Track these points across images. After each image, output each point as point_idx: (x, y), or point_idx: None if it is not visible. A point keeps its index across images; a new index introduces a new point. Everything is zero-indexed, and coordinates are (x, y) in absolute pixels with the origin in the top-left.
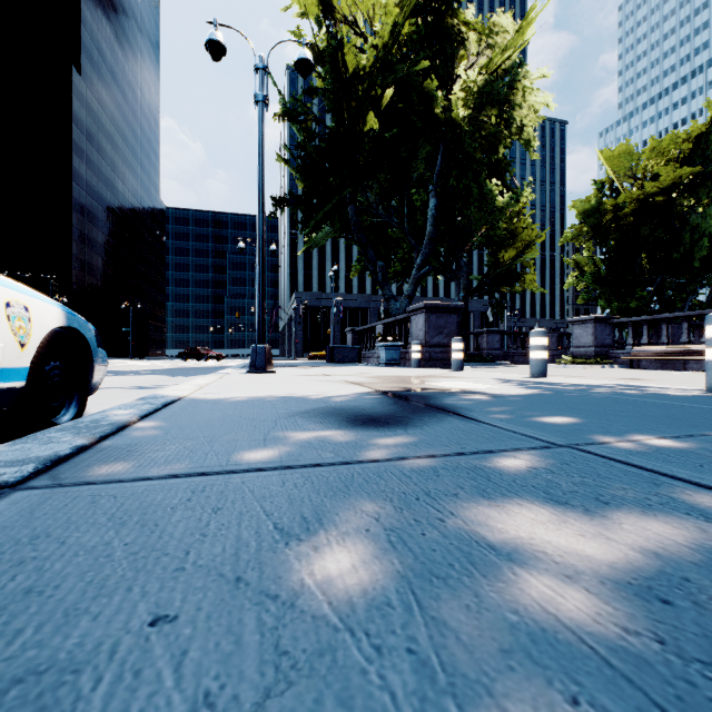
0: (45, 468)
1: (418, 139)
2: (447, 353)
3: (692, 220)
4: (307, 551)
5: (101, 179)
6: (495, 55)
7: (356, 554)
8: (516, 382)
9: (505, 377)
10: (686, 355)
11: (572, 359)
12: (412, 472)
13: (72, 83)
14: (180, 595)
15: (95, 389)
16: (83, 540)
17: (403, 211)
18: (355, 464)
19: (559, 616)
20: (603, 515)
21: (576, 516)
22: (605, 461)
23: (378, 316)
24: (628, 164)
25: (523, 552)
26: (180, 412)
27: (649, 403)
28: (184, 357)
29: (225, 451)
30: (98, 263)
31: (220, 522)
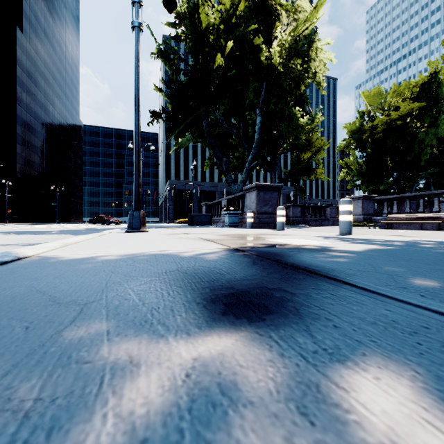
0: None
1: (249, 78)
2: (271, 218)
3: (419, 136)
4: None
5: (37, 103)
6: (300, 23)
7: None
8: (336, 238)
9: (322, 235)
10: (424, 220)
11: None
12: None
13: (16, 37)
14: None
15: None
16: None
17: (239, 125)
18: None
19: None
20: None
21: None
22: None
23: (222, 196)
24: (378, 101)
25: None
26: None
27: None
28: (93, 222)
29: None
30: (35, 159)
31: None
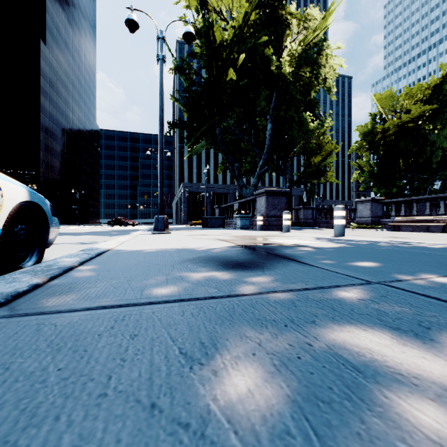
0: (6, 302)
1: (260, 86)
2: (279, 221)
3: (431, 138)
4: (208, 375)
5: (59, 111)
6: (309, 33)
7: (249, 378)
8: (326, 239)
9: (318, 236)
10: (429, 222)
11: (357, 225)
12: (276, 303)
13: (40, 50)
14: (102, 425)
15: (50, 244)
16: (25, 365)
17: (251, 132)
18: (233, 297)
19: (444, 446)
20: (431, 339)
21: (411, 340)
22: (410, 294)
23: (235, 198)
24: (391, 103)
25: (384, 374)
26: (108, 259)
27: (418, 252)
28: (111, 224)
29: (139, 287)
30: (56, 164)
31: (136, 347)
